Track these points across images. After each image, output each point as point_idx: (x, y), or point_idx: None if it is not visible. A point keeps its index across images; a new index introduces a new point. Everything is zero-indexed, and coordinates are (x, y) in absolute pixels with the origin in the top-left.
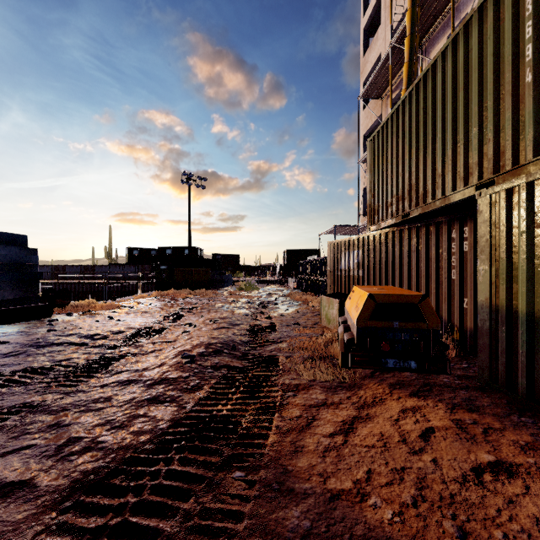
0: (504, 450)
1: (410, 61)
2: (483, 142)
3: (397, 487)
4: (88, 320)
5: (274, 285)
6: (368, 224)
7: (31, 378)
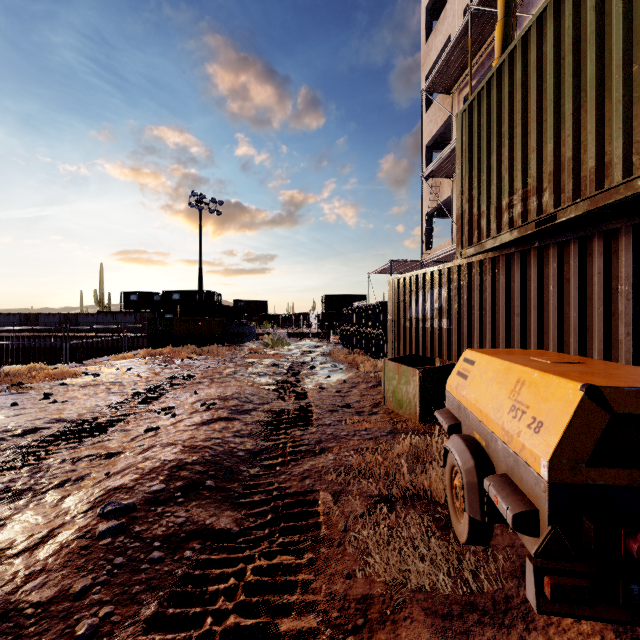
0: None
1: (506, 17)
2: None
3: None
4: (5, 400)
5: (310, 339)
6: (458, 245)
7: None
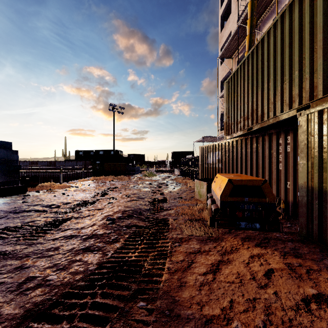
0: (323, 285)
1: (250, 34)
2: (302, 80)
3: (252, 313)
4: (49, 195)
5: (166, 173)
6: (225, 134)
7: (7, 234)
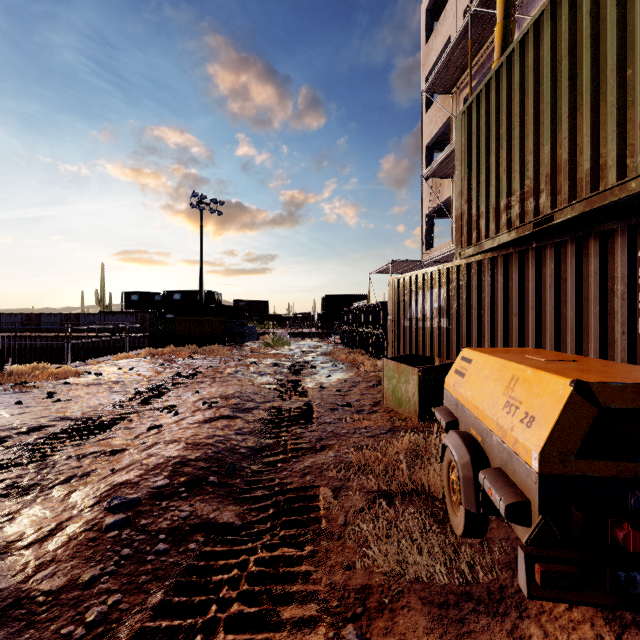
0: None
1: (506, 18)
2: None
3: None
4: (10, 399)
5: (311, 339)
6: (457, 246)
7: None
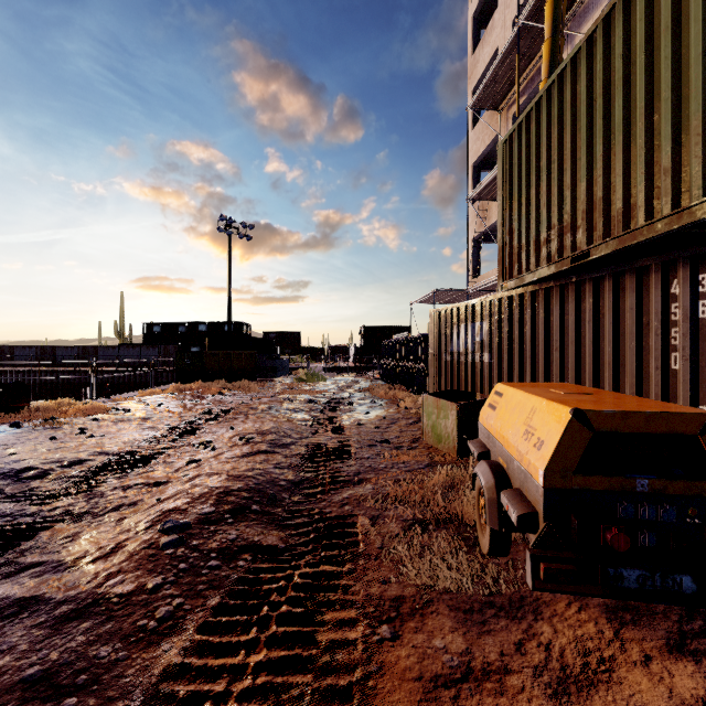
0: None
1: (554, 36)
2: None
3: None
4: (42, 435)
5: (348, 374)
6: (499, 278)
7: None
